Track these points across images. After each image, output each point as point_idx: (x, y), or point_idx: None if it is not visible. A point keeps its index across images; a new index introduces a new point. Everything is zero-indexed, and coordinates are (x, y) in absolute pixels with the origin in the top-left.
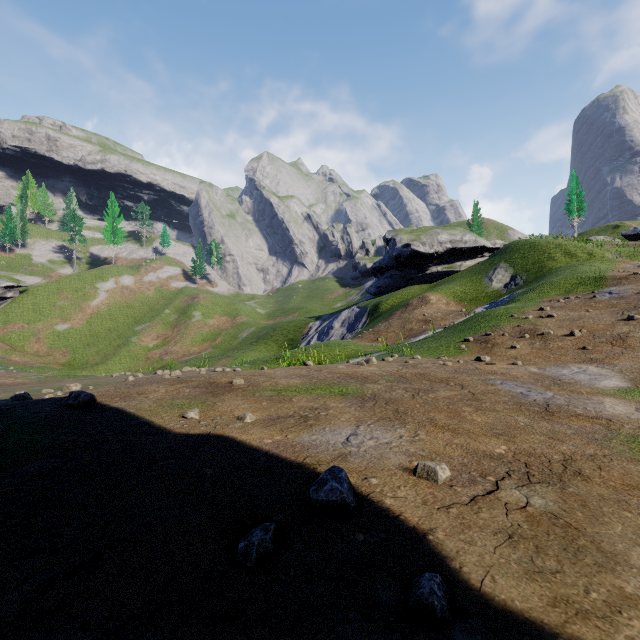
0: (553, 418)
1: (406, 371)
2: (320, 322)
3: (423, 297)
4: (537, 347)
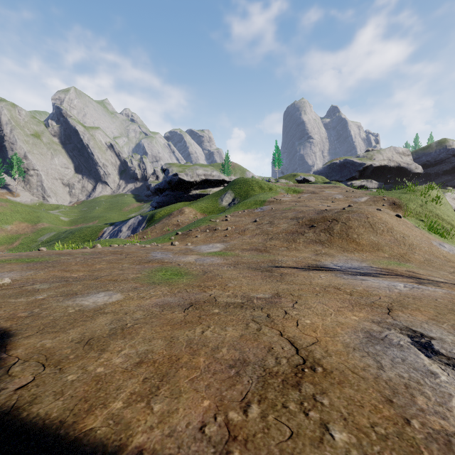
0: (144, 264)
1: (109, 250)
2: (113, 227)
3: (181, 209)
4: (208, 236)
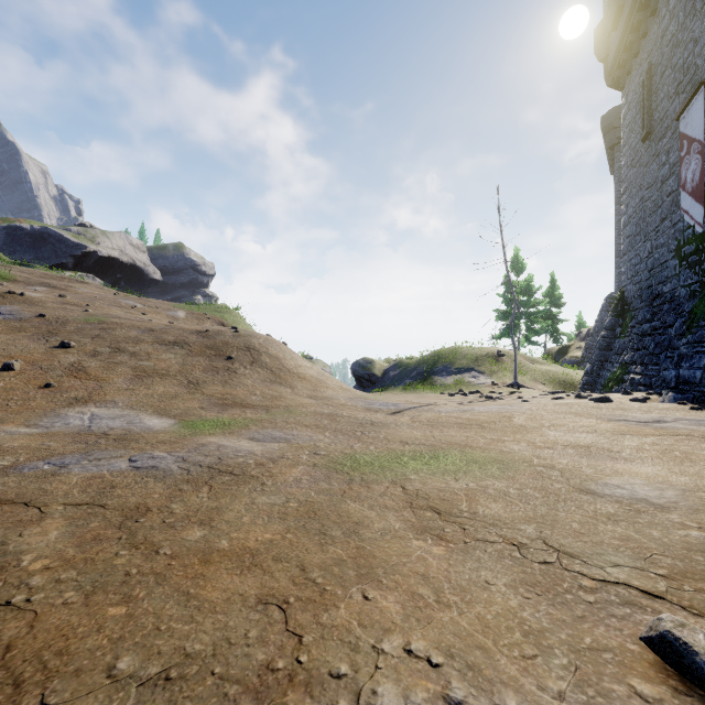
0: (272, 479)
1: None
2: None
3: None
4: None
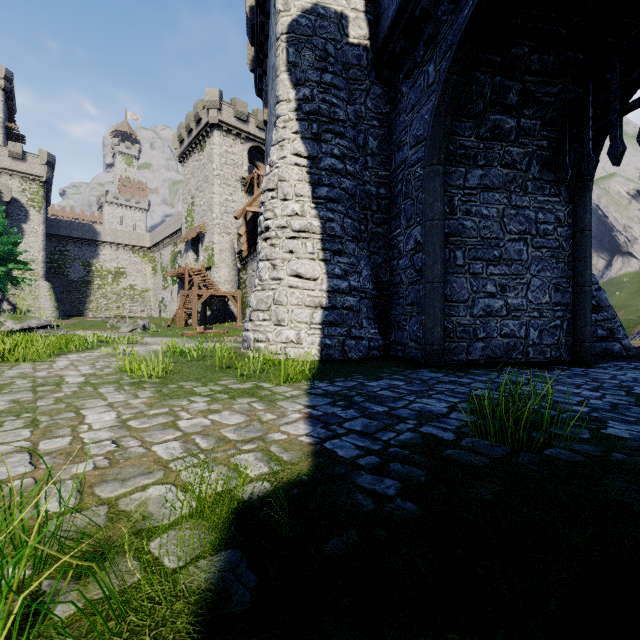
0: None
1: None
2: None
3: None
4: None
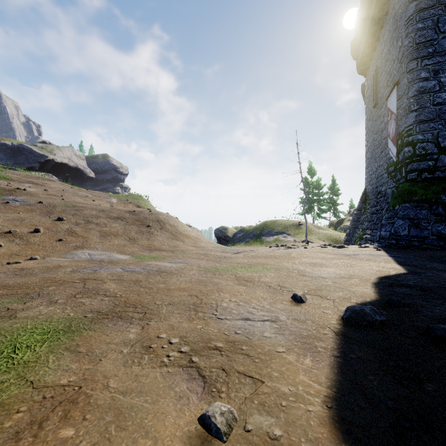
0: (183, 274)
1: None
2: None
3: None
4: (22, 243)
